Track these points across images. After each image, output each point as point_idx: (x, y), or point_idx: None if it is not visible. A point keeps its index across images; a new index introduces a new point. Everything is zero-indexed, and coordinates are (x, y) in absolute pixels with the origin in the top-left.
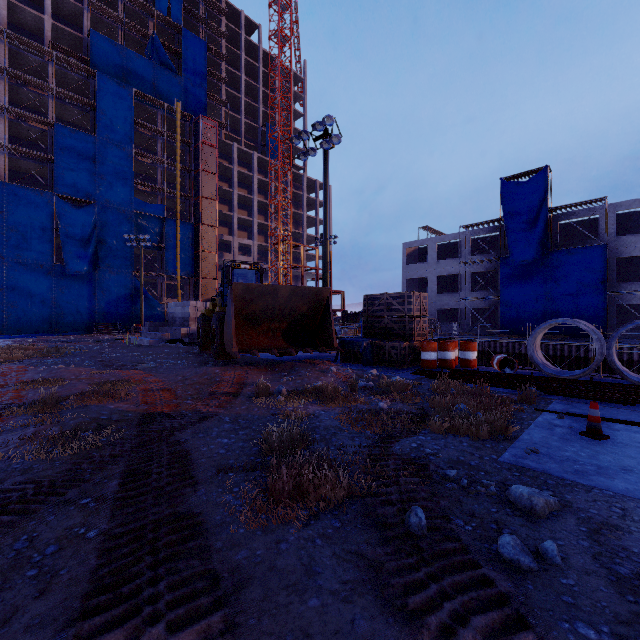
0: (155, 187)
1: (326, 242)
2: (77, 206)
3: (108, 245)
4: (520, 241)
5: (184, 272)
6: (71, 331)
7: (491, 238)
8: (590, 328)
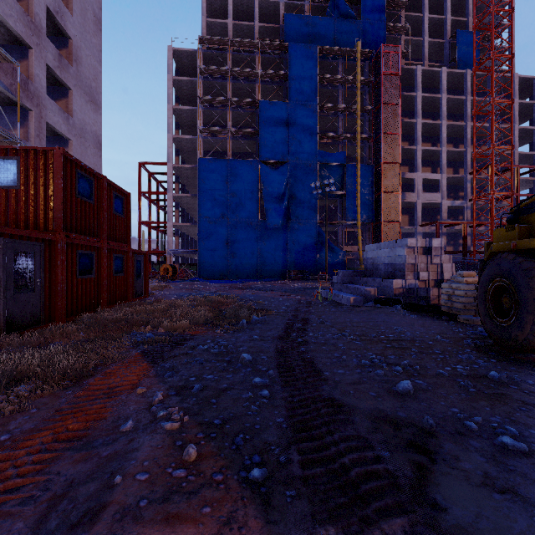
0: (336, 136)
1: None
2: (274, 168)
3: (297, 199)
4: None
5: (364, 217)
6: (270, 277)
7: None
8: None
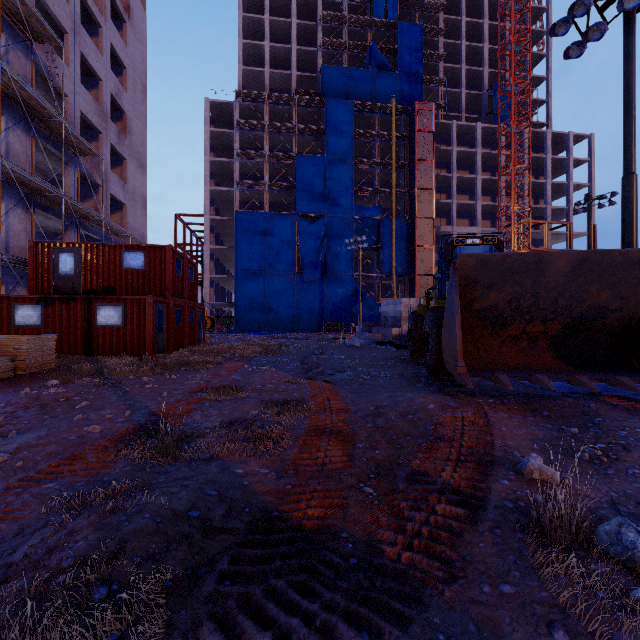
0: (372, 190)
1: (629, 179)
2: (311, 221)
3: (334, 252)
4: None
5: (399, 270)
6: (307, 329)
7: None
8: None
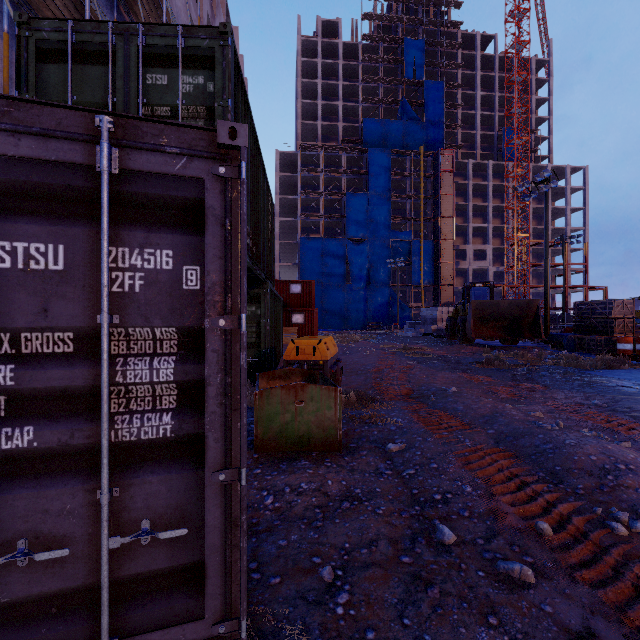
0: (404, 218)
1: (546, 261)
2: (357, 244)
3: (375, 267)
4: None
5: (426, 281)
6: (354, 327)
7: None
8: None
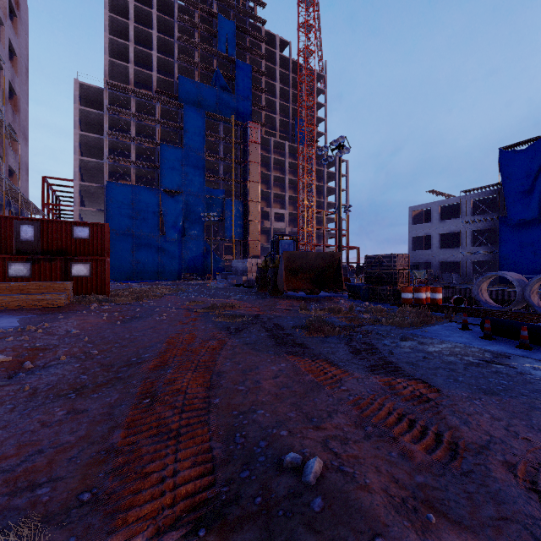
0: (218, 177)
1: (340, 219)
2: (172, 196)
3: (190, 220)
4: (518, 202)
5: (237, 236)
6: (169, 278)
7: (493, 199)
8: (513, 278)
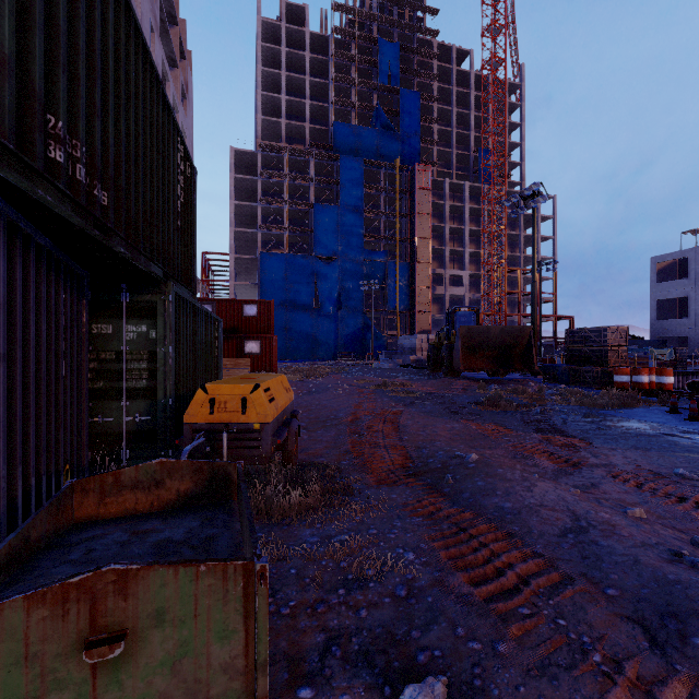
0: (379, 237)
1: (534, 284)
2: (327, 263)
3: (346, 290)
4: None
5: (402, 307)
6: (323, 358)
7: None
8: None
